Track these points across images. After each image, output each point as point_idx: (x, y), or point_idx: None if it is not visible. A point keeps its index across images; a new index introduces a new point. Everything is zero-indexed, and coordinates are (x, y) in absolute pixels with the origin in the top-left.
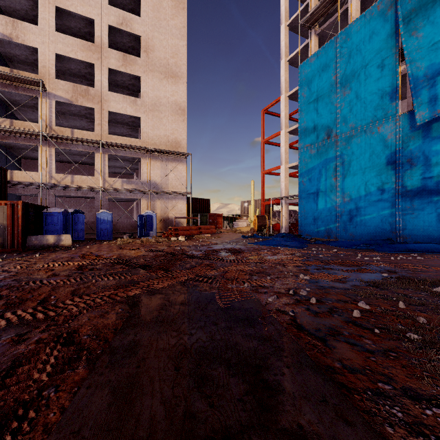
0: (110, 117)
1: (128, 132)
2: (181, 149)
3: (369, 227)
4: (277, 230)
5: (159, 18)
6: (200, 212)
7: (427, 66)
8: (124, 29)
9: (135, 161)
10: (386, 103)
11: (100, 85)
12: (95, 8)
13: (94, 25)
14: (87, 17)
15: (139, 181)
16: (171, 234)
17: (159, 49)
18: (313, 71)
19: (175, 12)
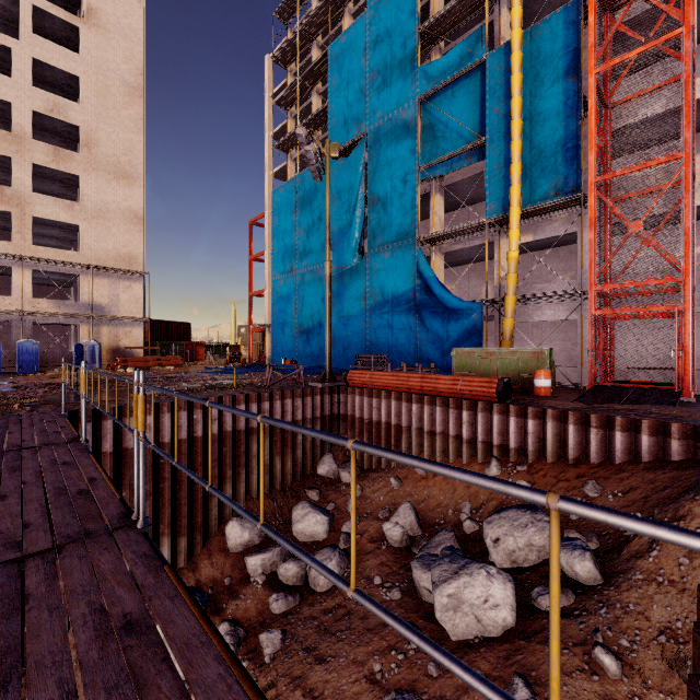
0: (34, 219)
1: (62, 234)
2: (138, 265)
3: (314, 357)
4: (263, 362)
5: (107, 106)
6: (175, 340)
7: (338, 230)
8: (55, 117)
9: (72, 278)
10: (322, 251)
11: (21, 184)
12: (12, 89)
13: (10, 105)
14: (1, 99)
15: (78, 304)
16: (119, 366)
17: (107, 144)
18: (281, 202)
19: (129, 101)
